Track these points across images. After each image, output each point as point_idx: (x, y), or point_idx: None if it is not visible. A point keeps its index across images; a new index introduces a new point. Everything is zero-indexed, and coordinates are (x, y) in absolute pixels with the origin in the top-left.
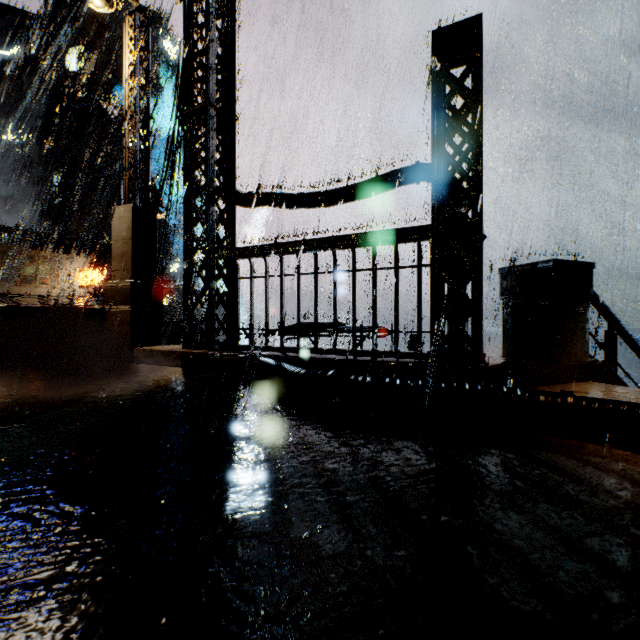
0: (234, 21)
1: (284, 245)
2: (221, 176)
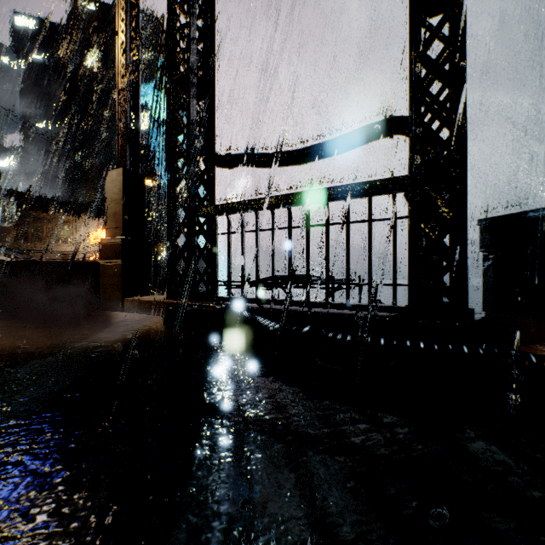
0: None
1: (259, 201)
2: (202, 140)
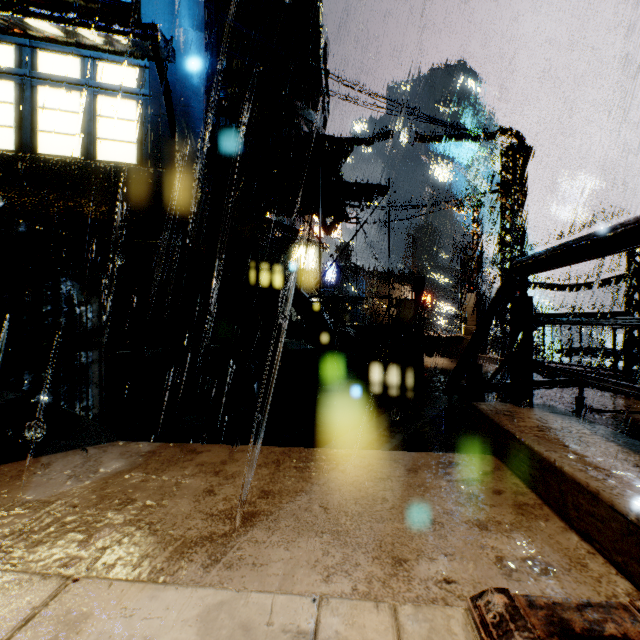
0: (526, 200)
1: (550, 314)
2: None
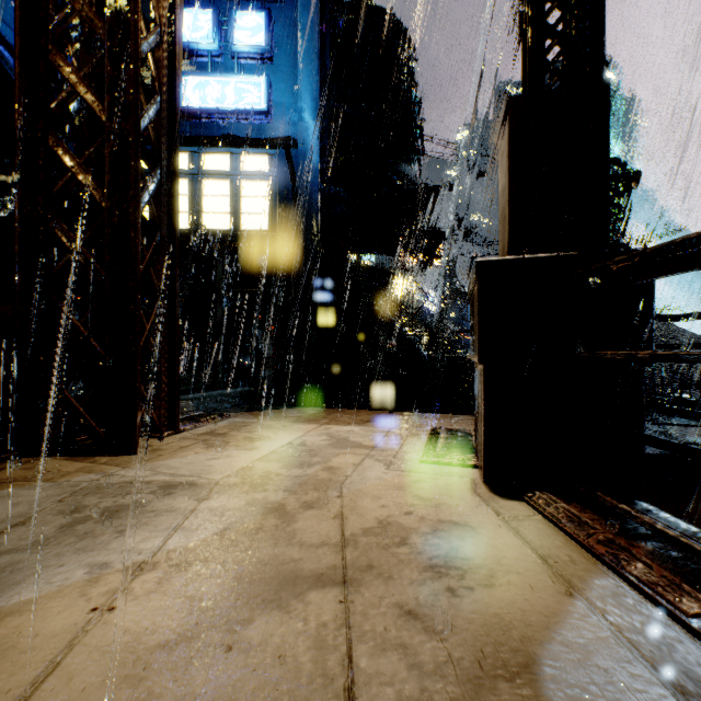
0: (629, 229)
1: None
2: None
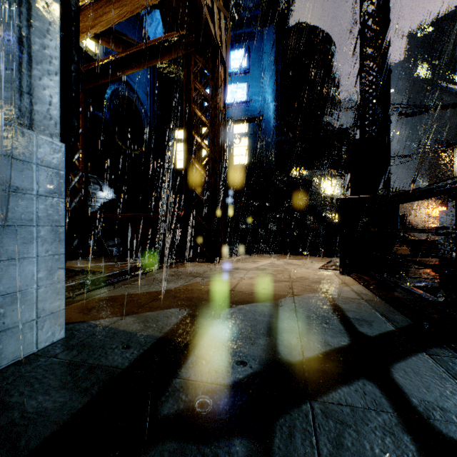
0: None
1: None
2: None
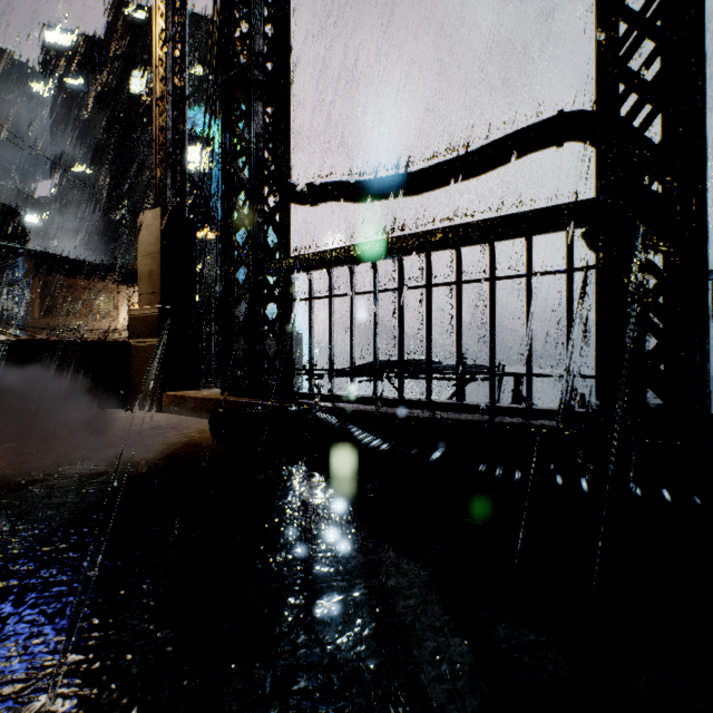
0: None
1: (354, 249)
2: (272, 165)
